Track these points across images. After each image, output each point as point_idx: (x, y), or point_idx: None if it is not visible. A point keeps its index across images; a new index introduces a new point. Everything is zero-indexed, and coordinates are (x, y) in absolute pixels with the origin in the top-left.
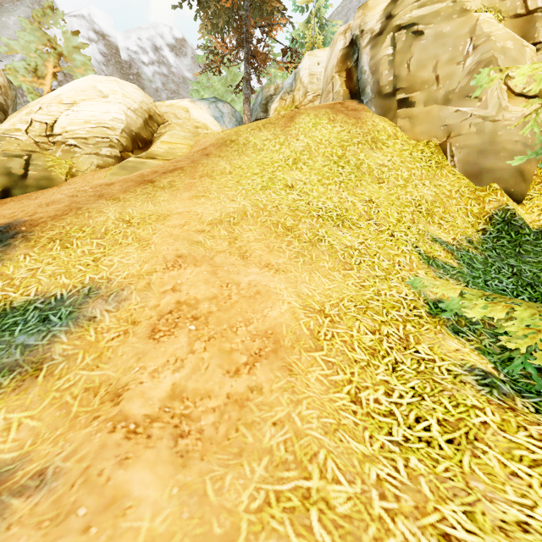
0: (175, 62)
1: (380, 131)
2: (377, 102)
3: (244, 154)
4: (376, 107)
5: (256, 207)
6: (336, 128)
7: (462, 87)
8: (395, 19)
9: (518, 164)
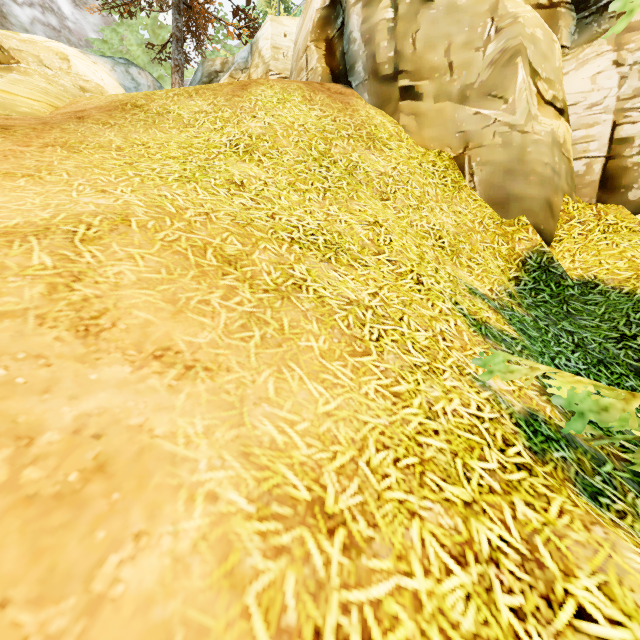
0: (73, 14)
1: (378, 127)
2: (372, 86)
3: (156, 127)
4: (370, 93)
5: (157, 208)
6: (315, 111)
7: (483, 82)
8: None
9: (548, 194)
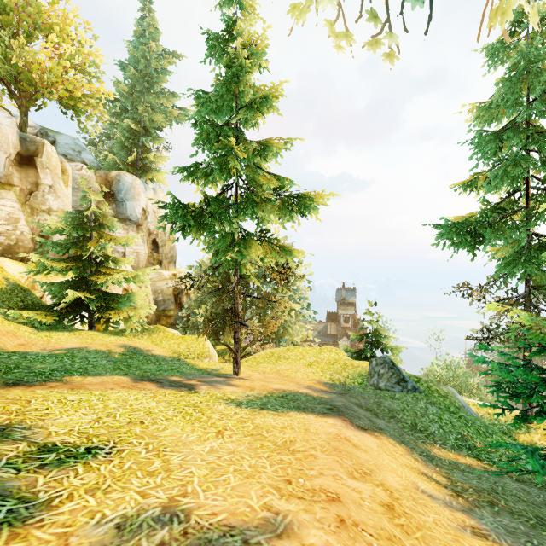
0: None
1: None
2: None
3: None
4: None
5: None
6: None
7: None
8: None
9: None
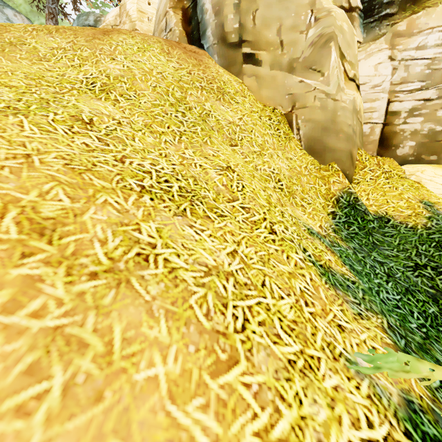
0: None
1: (226, 83)
2: (220, 49)
3: (3, 55)
4: (219, 55)
5: None
6: (172, 63)
7: (306, 58)
8: None
9: (351, 148)
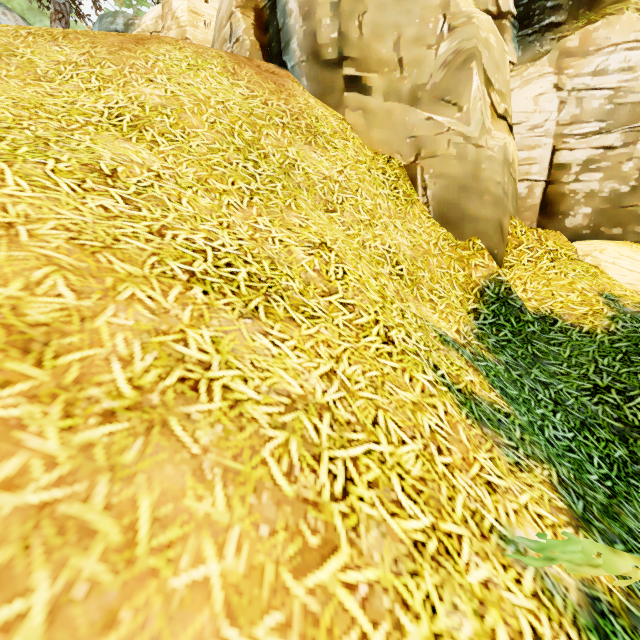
0: None
1: (320, 119)
2: (311, 69)
3: None
4: (309, 78)
5: None
6: (240, 88)
7: (436, 84)
8: None
9: (500, 216)
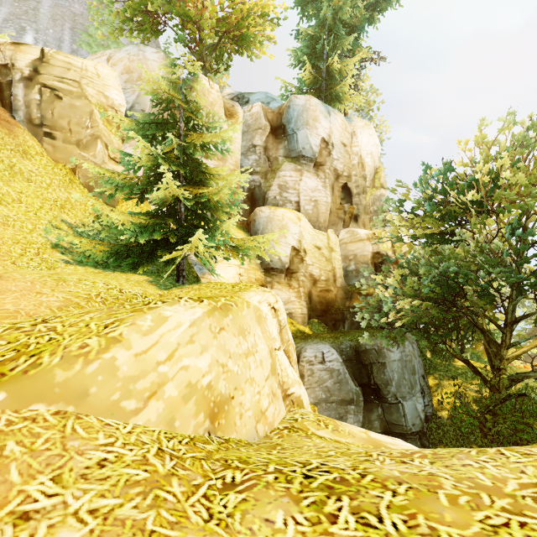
0: None
1: (30, 147)
2: (28, 124)
3: None
4: (27, 127)
5: None
6: None
7: (85, 143)
8: (43, 77)
9: (112, 192)
